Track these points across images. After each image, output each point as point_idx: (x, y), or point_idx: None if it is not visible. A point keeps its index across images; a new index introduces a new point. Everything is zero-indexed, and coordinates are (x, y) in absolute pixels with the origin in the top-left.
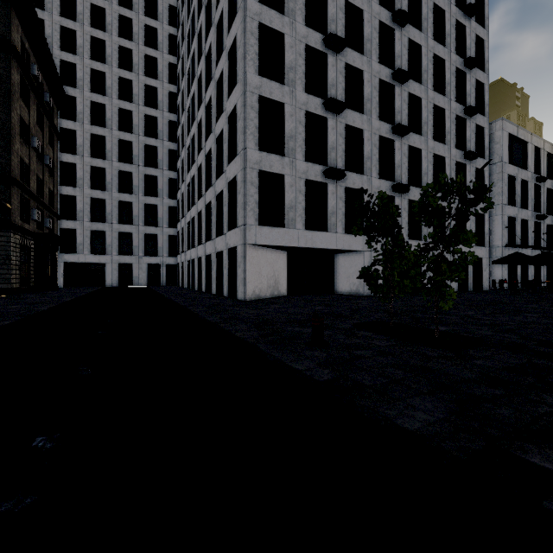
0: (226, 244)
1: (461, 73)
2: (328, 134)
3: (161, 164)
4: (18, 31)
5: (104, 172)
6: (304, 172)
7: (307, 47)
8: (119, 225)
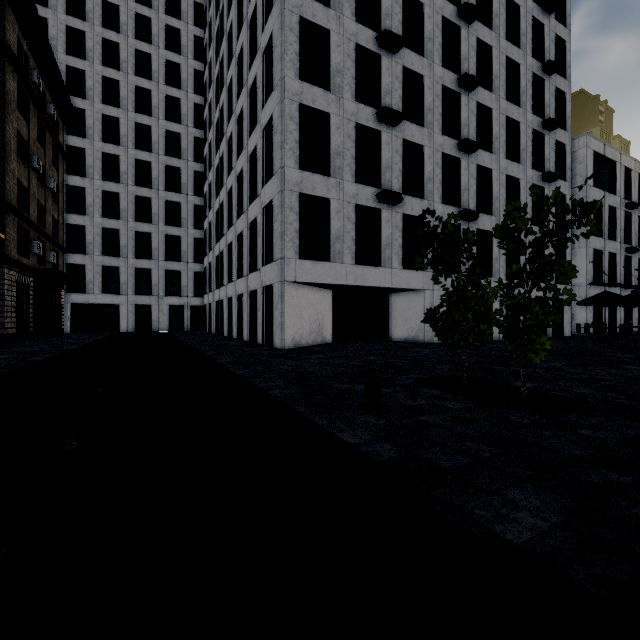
0: (261, 282)
1: (539, 80)
2: (382, 150)
3: (185, 188)
4: (14, 29)
5: (119, 197)
6: (353, 195)
7: (356, 47)
8: (136, 259)
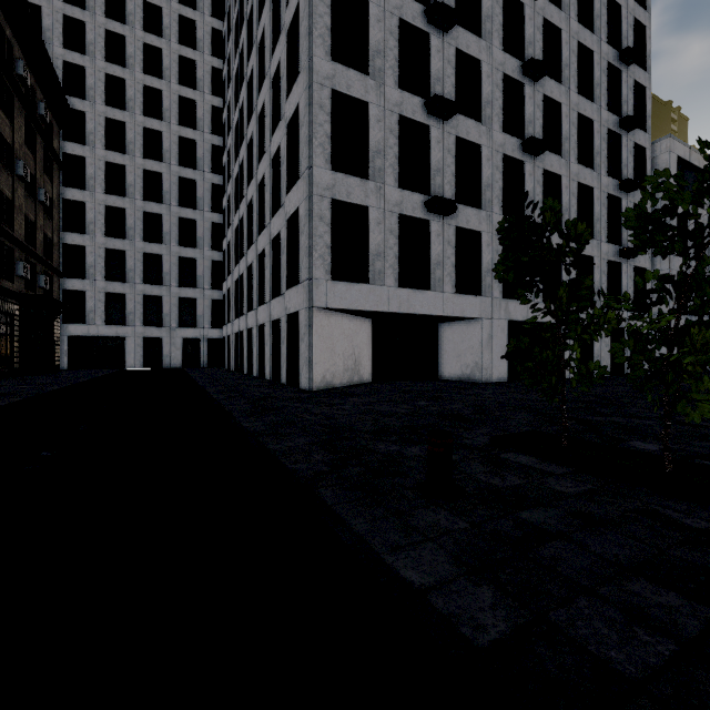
0: (285, 309)
1: (615, 72)
2: (432, 149)
3: (201, 204)
4: None
5: (124, 214)
6: (397, 203)
7: (401, 24)
8: (144, 285)
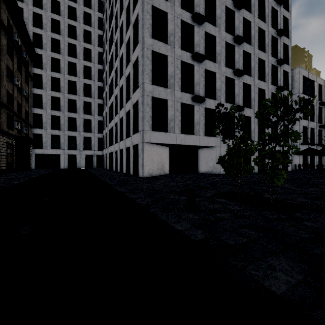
0: (132, 143)
1: (275, 39)
2: (194, 75)
3: (93, 95)
4: (5, 13)
5: (59, 100)
6: (180, 98)
7: (181, 21)
8: (68, 131)
